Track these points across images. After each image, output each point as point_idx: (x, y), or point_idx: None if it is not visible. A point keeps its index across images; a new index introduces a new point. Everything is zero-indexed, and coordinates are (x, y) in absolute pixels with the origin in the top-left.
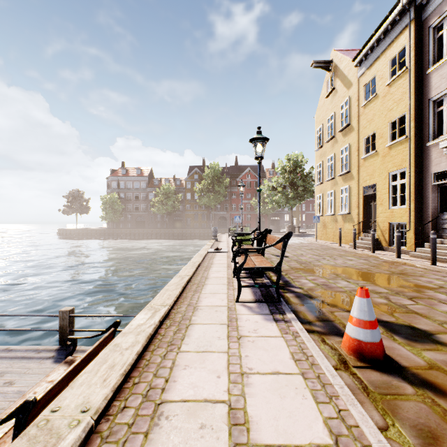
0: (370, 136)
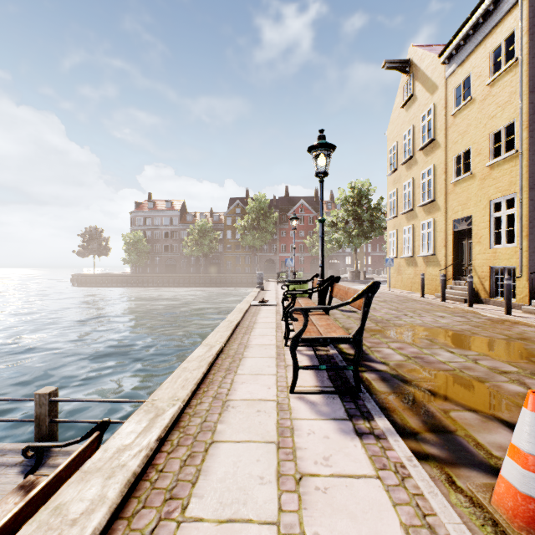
0: (463, 153)
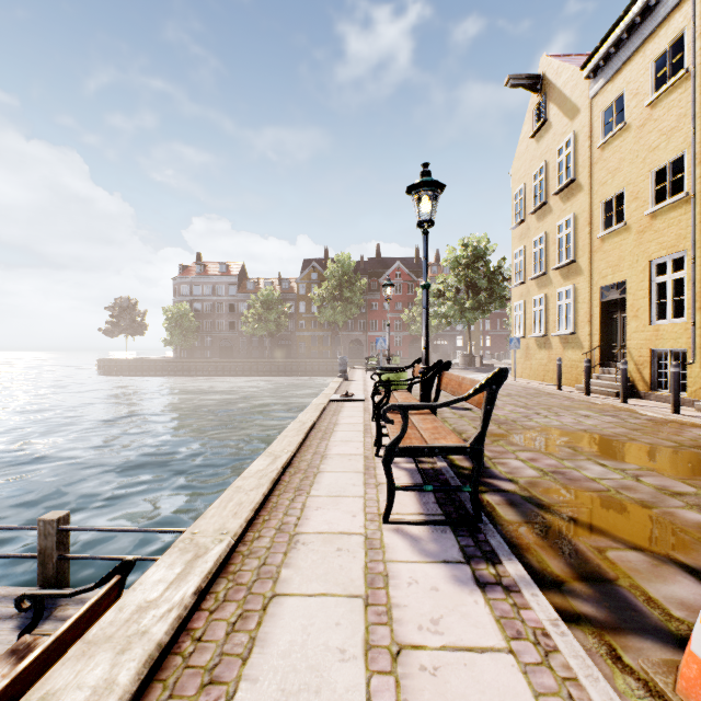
0: (614, 198)
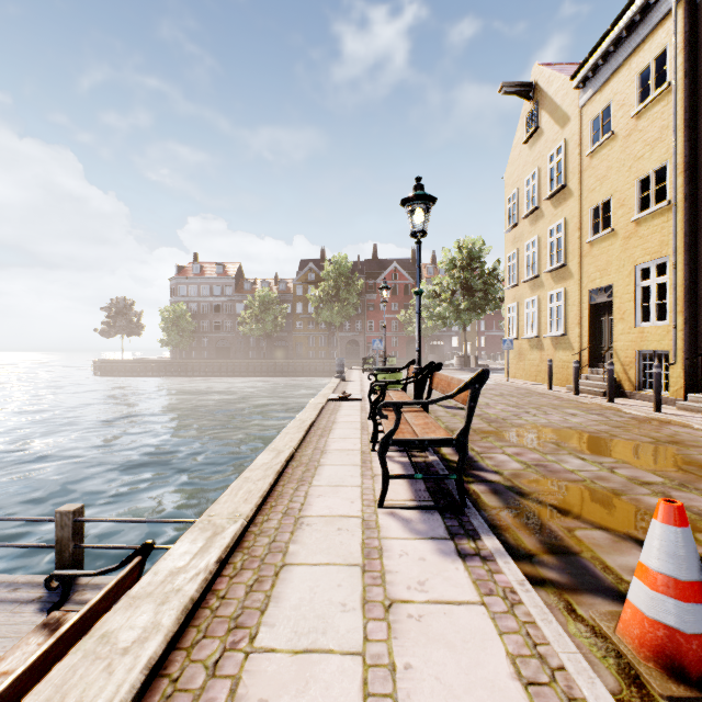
0: (602, 204)
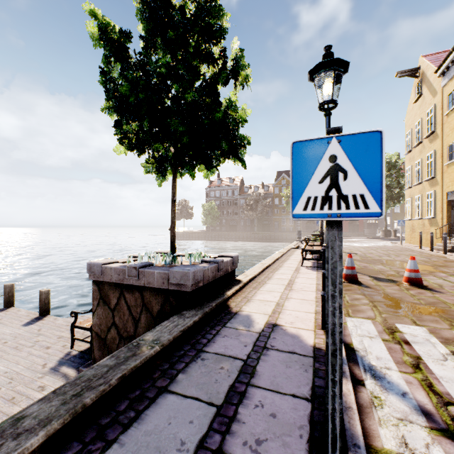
0: (452, 144)
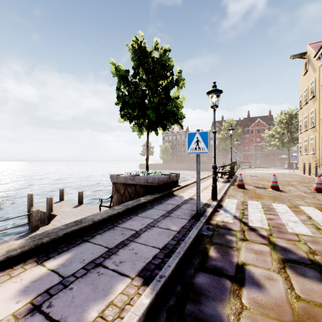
0: None
